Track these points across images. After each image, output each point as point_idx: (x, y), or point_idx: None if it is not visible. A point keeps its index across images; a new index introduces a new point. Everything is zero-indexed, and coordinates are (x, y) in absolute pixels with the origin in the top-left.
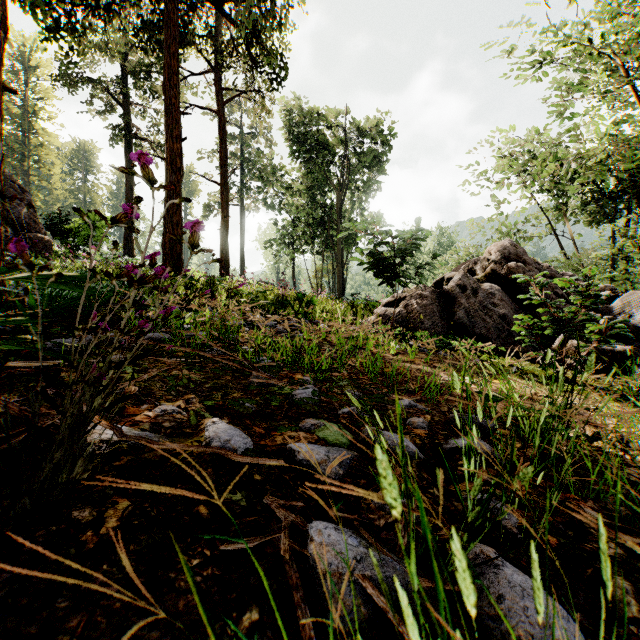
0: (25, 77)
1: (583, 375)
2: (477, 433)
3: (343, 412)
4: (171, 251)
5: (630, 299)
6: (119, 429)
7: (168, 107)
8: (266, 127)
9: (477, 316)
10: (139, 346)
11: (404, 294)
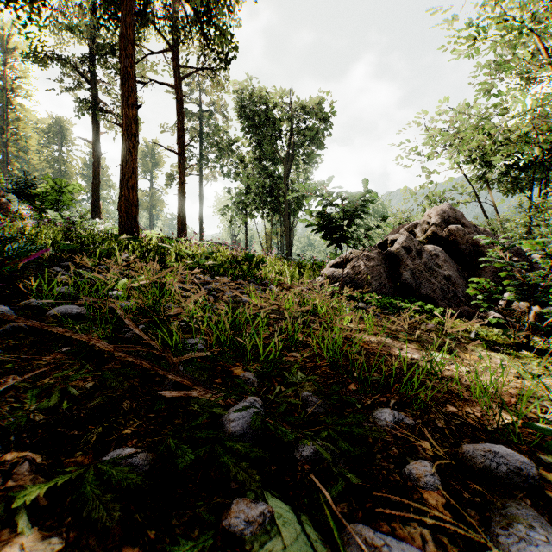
0: (4, 58)
1: None
2: None
3: (302, 456)
4: (126, 213)
5: None
6: None
7: (124, 75)
8: (222, 106)
9: (422, 277)
10: (31, 327)
11: (351, 255)
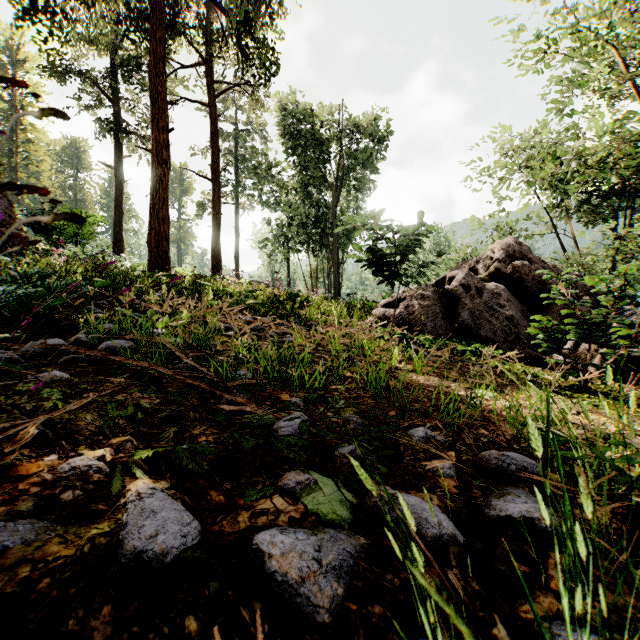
0: (13, 71)
1: None
2: (581, 539)
3: (341, 453)
4: (157, 248)
5: None
6: None
7: (154, 96)
8: (261, 125)
9: (482, 318)
10: (89, 358)
11: (404, 294)
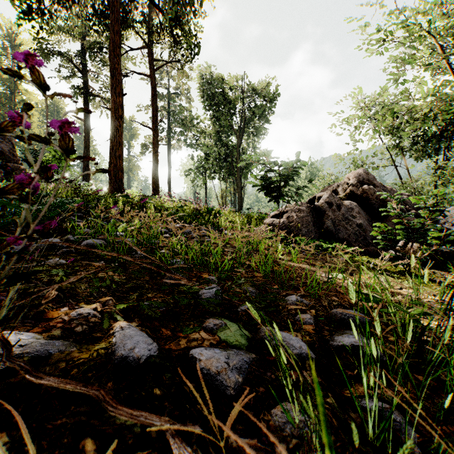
0: (12, 52)
1: (447, 278)
2: (375, 346)
3: (242, 309)
4: (115, 177)
5: (452, 212)
6: (10, 348)
7: (113, 71)
8: (186, 89)
9: (340, 225)
10: (77, 250)
11: (286, 208)
